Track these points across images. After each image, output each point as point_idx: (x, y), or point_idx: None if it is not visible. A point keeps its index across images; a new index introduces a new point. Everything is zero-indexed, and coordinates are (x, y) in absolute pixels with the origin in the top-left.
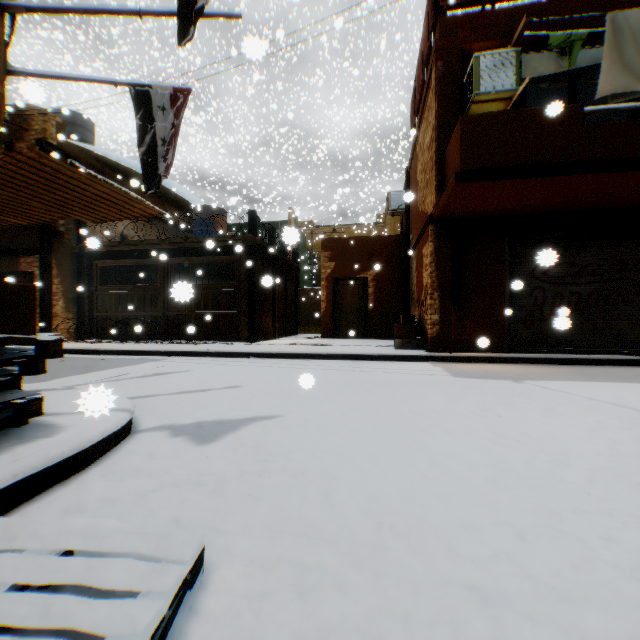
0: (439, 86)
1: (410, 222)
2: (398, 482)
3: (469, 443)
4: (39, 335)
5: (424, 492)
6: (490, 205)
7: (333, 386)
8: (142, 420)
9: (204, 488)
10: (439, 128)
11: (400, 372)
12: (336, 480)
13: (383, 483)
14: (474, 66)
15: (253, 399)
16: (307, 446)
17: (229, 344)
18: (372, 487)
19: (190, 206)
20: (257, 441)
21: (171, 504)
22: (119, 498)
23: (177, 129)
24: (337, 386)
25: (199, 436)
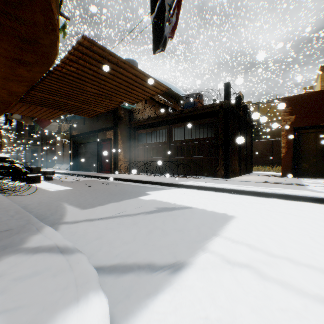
0: None
1: None
2: None
3: None
4: None
5: None
6: None
7: None
8: None
9: None
10: None
11: None
12: None
13: None
14: None
15: None
16: None
17: (210, 179)
18: None
19: (182, 98)
20: None
21: None
22: None
23: None
24: None
25: None
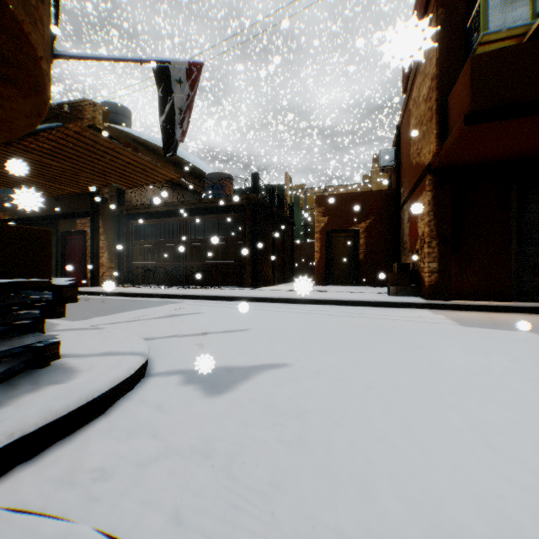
0: (440, 34)
1: (401, 176)
2: (458, 477)
3: (528, 417)
4: (54, 280)
5: (507, 503)
6: (498, 149)
7: (336, 332)
8: (156, 362)
9: (211, 462)
10: (440, 76)
11: (401, 319)
12: (370, 463)
13: (437, 477)
14: (481, 6)
15: (260, 344)
16: (324, 407)
17: (236, 289)
18: (424, 483)
19: (204, 174)
20: (268, 396)
21: (173, 484)
22: (117, 468)
23: (191, 99)
24: (340, 333)
25: (208, 385)
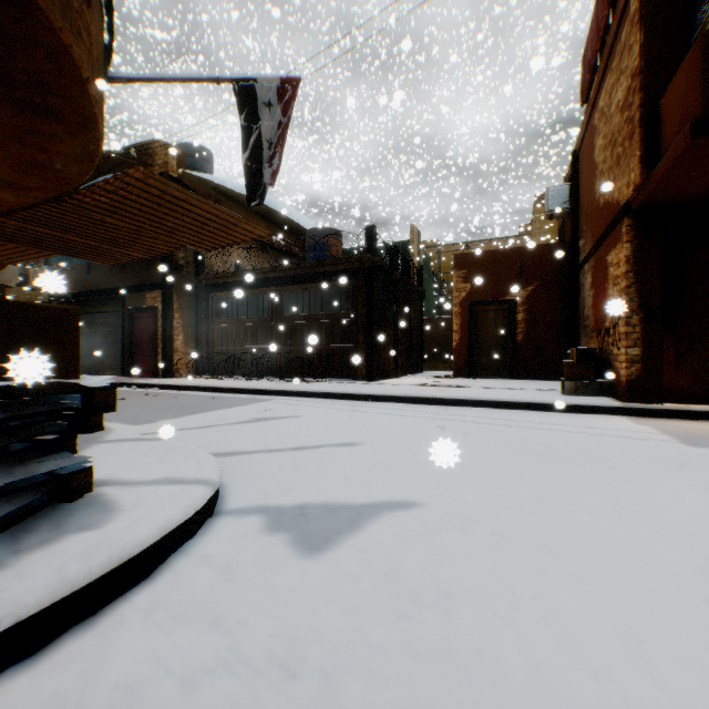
0: (645, 7)
1: (578, 223)
2: None
3: None
4: (82, 379)
5: None
6: None
7: (489, 452)
8: (230, 493)
9: (297, 688)
10: (645, 70)
11: (585, 432)
12: None
13: None
14: None
15: (377, 467)
16: (480, 586)
17: (344, 383)
18: None
19: (304, 231)
20: (389, 560)
21: None
22: (150, 686)
23: (285, 128)
24: (495, 452)
25: (300, 535)
